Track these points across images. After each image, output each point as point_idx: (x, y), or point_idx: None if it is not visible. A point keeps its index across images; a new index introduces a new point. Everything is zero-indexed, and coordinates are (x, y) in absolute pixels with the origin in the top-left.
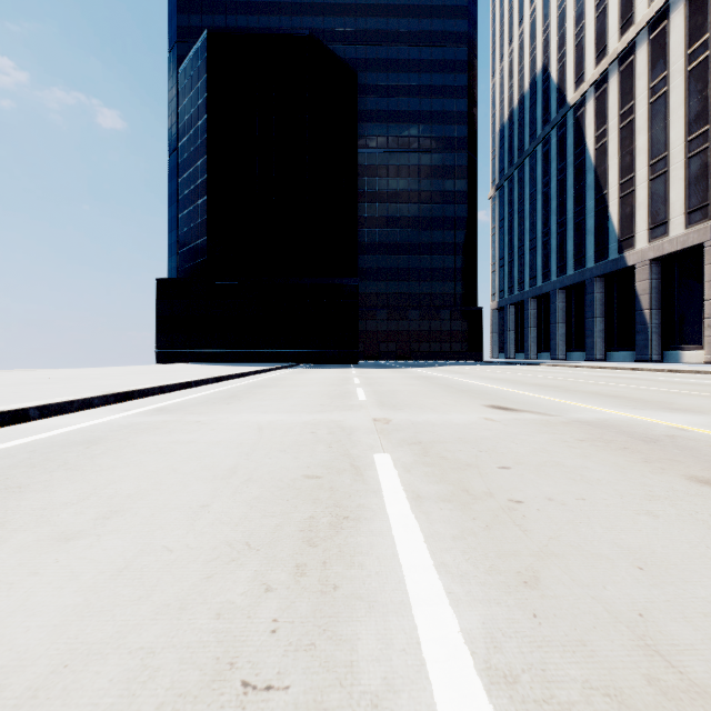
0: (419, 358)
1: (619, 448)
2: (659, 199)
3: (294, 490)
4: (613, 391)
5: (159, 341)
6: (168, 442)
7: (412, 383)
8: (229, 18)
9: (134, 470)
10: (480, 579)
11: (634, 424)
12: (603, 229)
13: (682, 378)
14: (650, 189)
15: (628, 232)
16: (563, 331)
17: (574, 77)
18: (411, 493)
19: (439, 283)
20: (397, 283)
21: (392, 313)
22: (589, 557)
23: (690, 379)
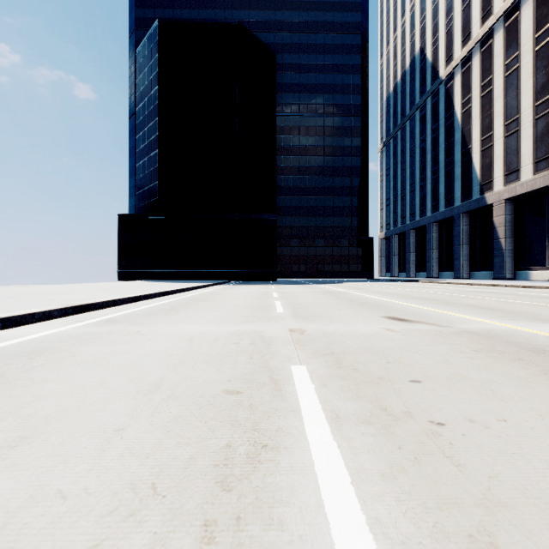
0: (324, 276)
1: (514, 359)
2: (512, 152)
3: (214, 409)
4: (486, 304)
5: (120, 263)
6: (105, 353)
7: (320, 297)
8: (176, 11)
9: (64, 384)
10: (427, 548)
11: (517, 335)
12: (468, 175)
13: (536, 292)
14: (505, 144)
15: (487, 178)
16: (436, 255)
17: (445, 57)
18: (330, 413)
19: (339, 218)
20: (306, 218)
21: (303, 242)
22: (544, 508)
23: (543, 293)
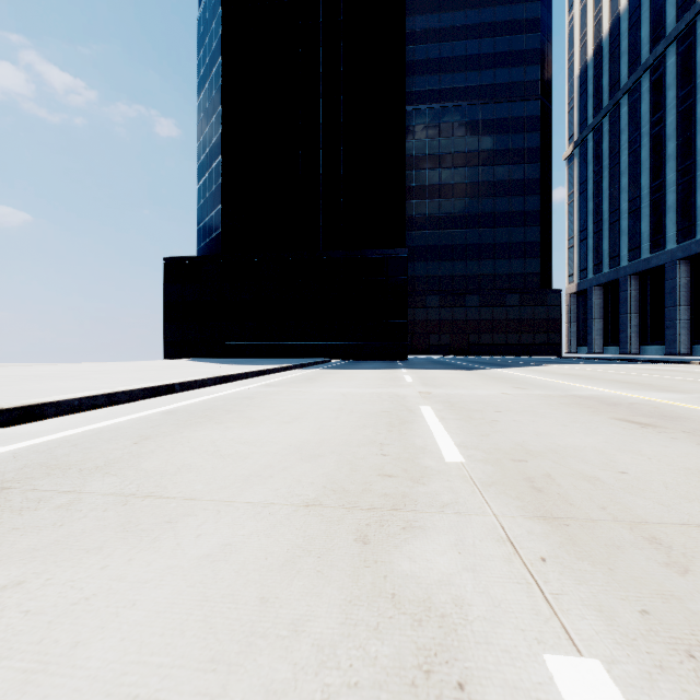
0: (479, 352)
1: None
2: None
3: None
4: None
5: (167, 332)
6: None
7: None
8: None
9: None
10: None
11: None
12: None
13: None
14: None
15: None
16: (687, 316)
17: None
18: None
19: (504, 262)
20: (451, 263)
21: (446, 299)
22: None
23: None
